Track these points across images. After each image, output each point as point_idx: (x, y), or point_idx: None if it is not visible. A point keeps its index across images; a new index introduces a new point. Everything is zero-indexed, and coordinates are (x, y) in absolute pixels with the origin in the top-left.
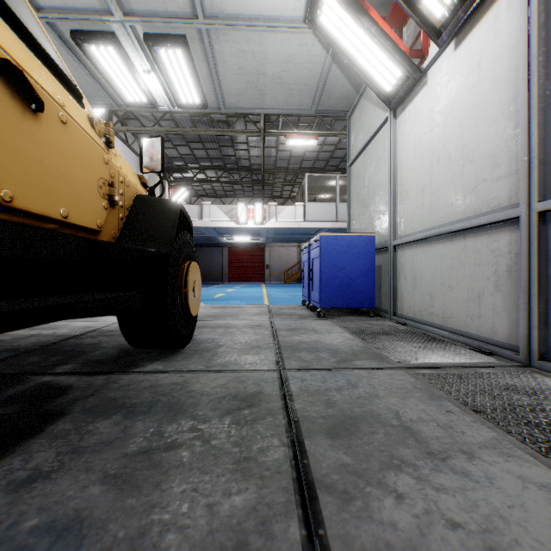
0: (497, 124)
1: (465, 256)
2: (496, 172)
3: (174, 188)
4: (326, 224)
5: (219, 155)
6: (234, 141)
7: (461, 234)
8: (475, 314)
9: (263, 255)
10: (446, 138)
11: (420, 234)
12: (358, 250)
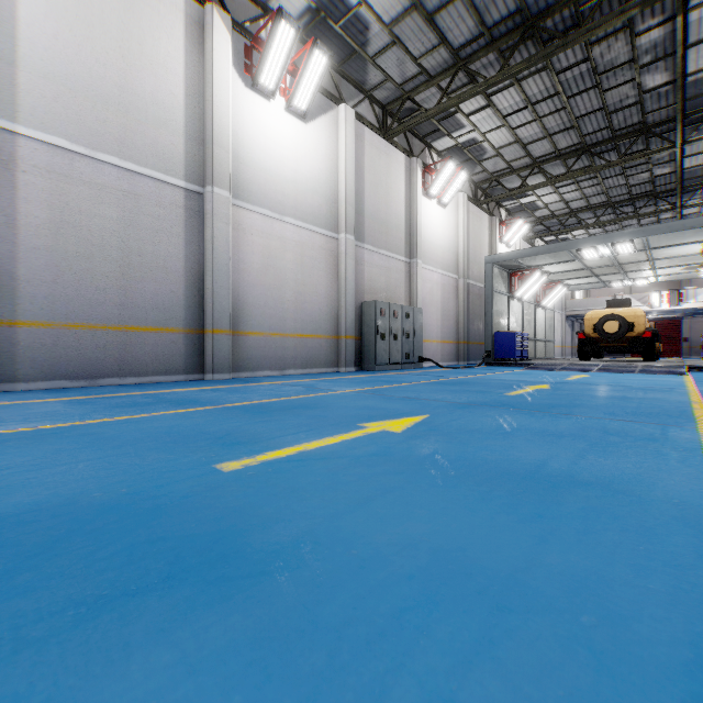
0: None
1: None
2: None
3: None
4: None
5: None
6: None
7: None
8: None
9: (678, 327)
10: None
11: None
12: None
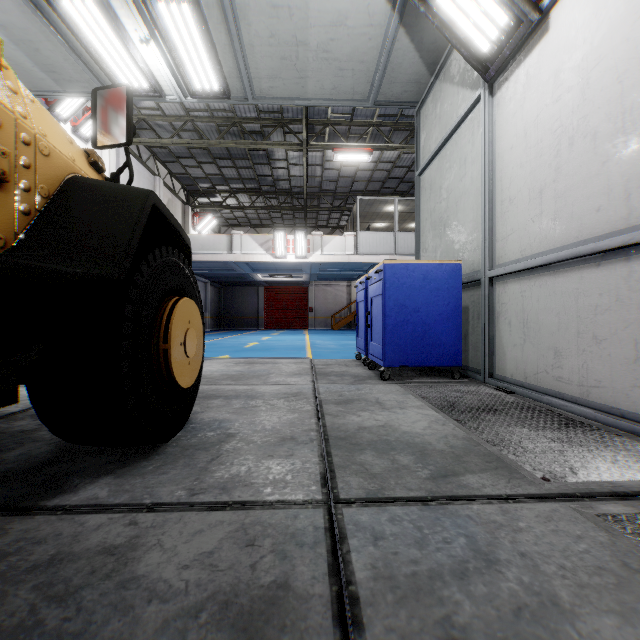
0: None
1: (627, 290)
2: None
3: (199, 215)
4: (382, 257)
5: (252, 175)
6: (271, 157)
7: (620, 254)
8: None
9: (307, 295)
10: (587, 105)
11: (538, 258)
12: (438, 284)
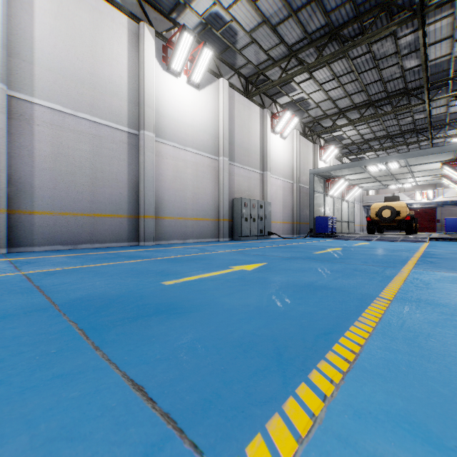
0: None
1: None
2: None
3: None
4: None
5: None
6: None
7: None
8: None
9: (434, 213)
10: None
11: None
12: (455, 220)
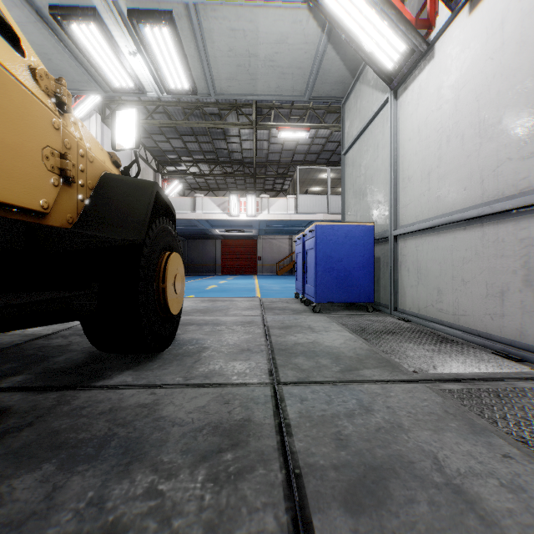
0: (526, 92)
1: (483, 247)
2: (524, 148)
3: (167, 181)
4: (318, 216)
5: (211, 148)
6: (227, 134)
7: (478, 222)
8: (496, 313)
9: (256, 247)
10: (458, 114)
11: (426, 223)
12: (356, 240)
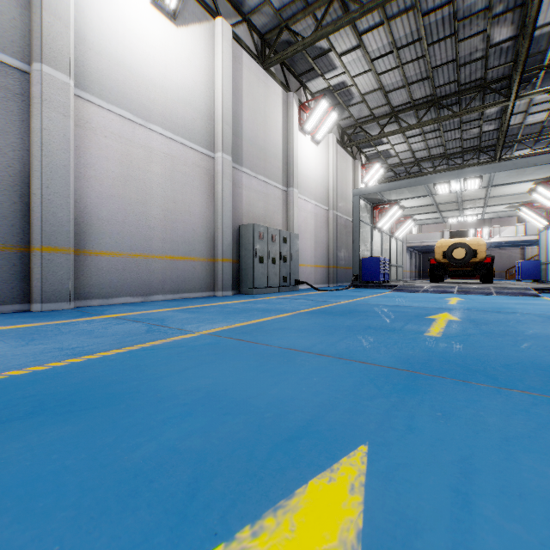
0: None
1: None
2: None
3: None
4: None
5: None
6: None
7: None
8: None
9: None
10: None
11: (547, 262)
12: (533, 264)
